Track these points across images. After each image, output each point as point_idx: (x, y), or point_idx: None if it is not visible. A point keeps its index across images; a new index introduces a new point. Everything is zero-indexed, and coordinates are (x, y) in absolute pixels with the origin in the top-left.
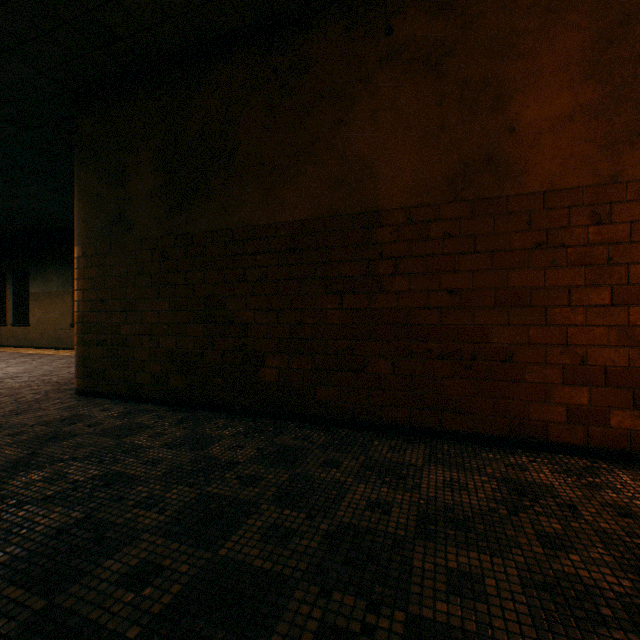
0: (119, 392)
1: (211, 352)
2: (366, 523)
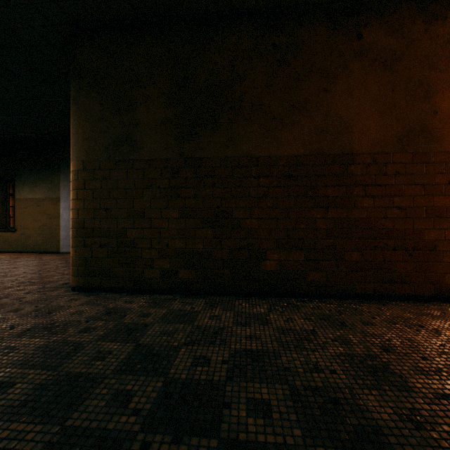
0: (125, 286)
1: (219, 250)
2: None
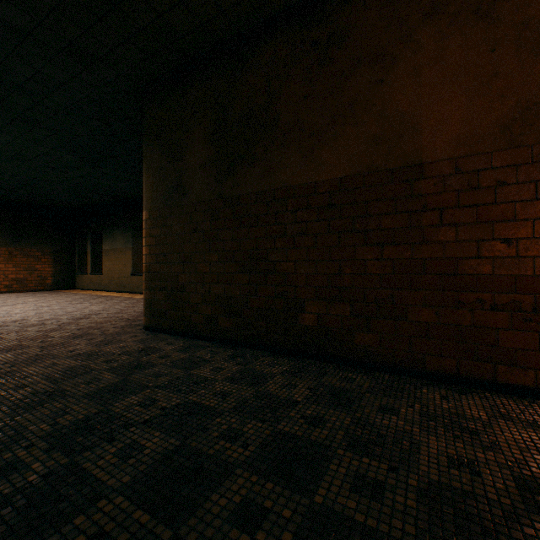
0: (177, 329)
1: (254, 298)
2: (458, 484)
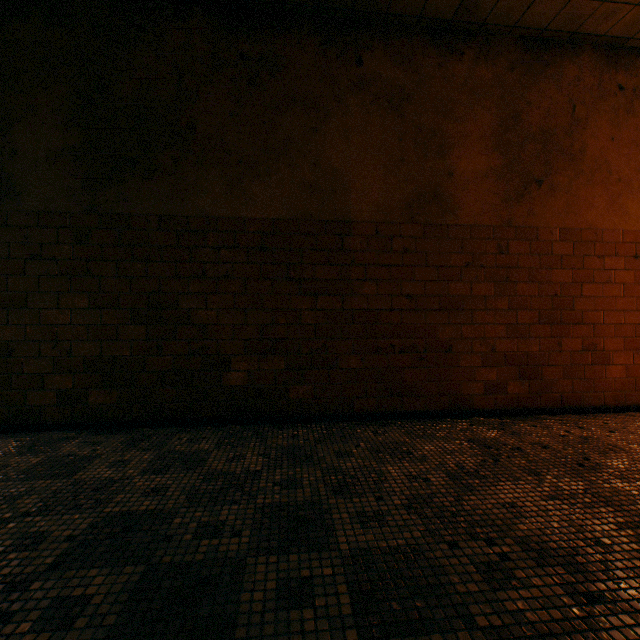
0: None
1: (157, 358)
2: (422, 491)
